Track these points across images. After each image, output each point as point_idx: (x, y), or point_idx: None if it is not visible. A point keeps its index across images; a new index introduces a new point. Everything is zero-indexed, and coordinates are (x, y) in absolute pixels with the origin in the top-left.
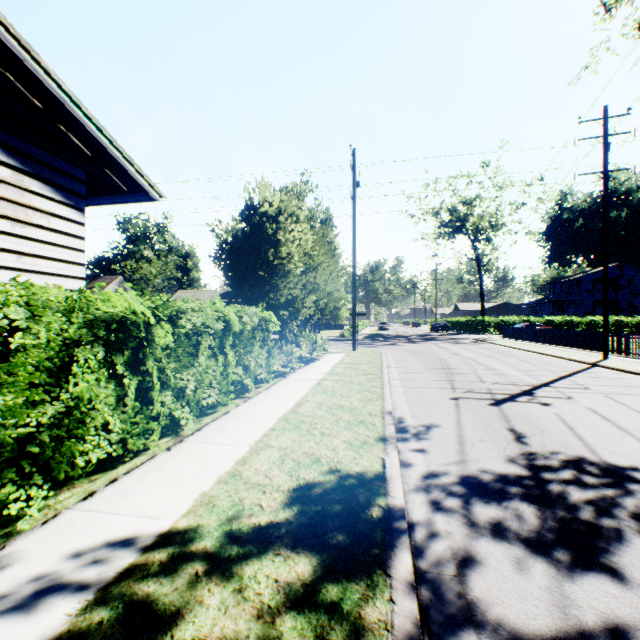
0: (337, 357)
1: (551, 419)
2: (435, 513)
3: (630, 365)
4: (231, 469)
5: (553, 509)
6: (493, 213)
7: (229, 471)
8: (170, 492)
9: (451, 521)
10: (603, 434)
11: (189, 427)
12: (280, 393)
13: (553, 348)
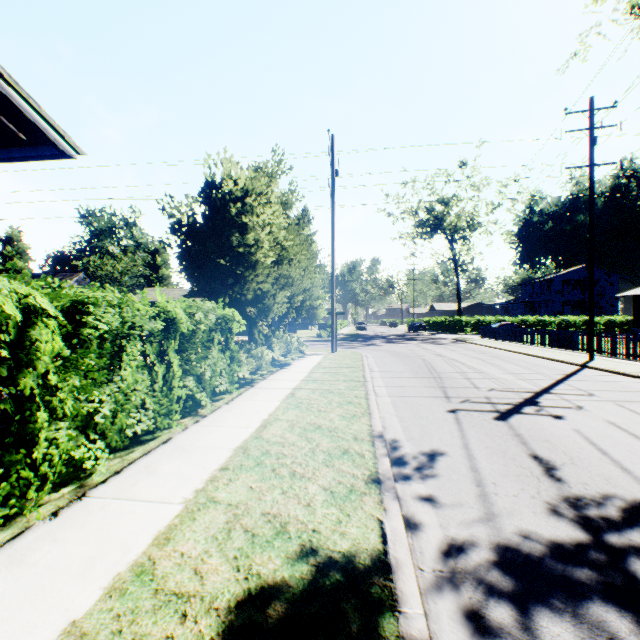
0: (314, 360)
1: (574, 439)
2: None
3: (620, 366)
4: (140, 557)
5: None
6: (470, 213)
7: (136, 563)
8: (8, 628)
9: None
10: None
11: (98, 472)
12: (244, 408)
13: (535, 348)
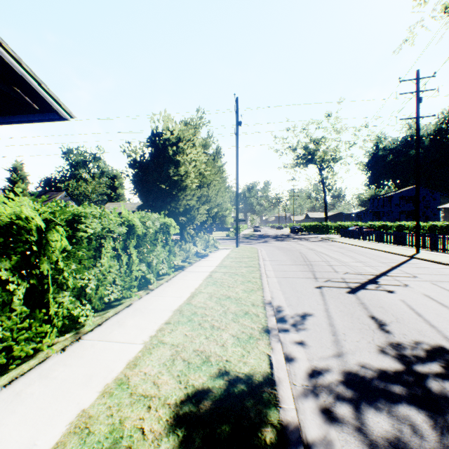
0: (225, 252)
1: (400, 306)
2: (329, 427)
3: (438, 257)
4: (120, 375)
5: (444, 416)
6: (333, 149)
7: (117, 378)
8: (45, 412)
9: (348, 439)
10: (448, 320)
11: (88, 324)
12: (178, 285)
13: (378, 244)
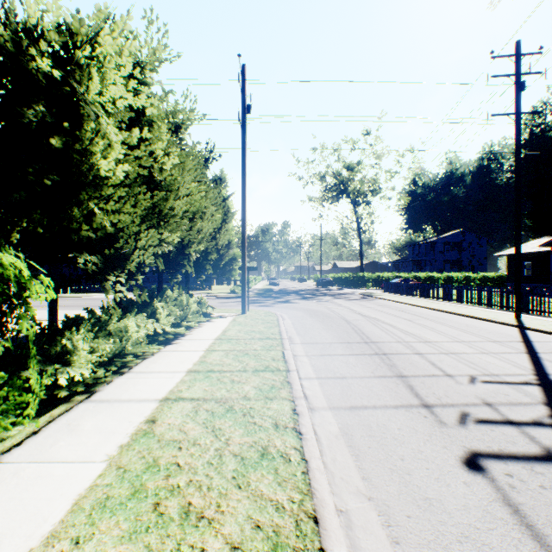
0: (220, 326)
1: None
2: None
3: None
4: None
5: None
6: (371, 180)
7: None
8: None
9: None
10: None
11: None
12: None
13: (445, 304)
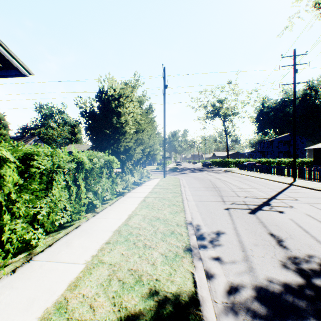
0: (155, 181)
1: (290, 224)
2: None
3: (309, 184)
4: (60, 298)
5: None
6: (233, 107)
7: (57, 301)
8: None
9: None
10: None
11: (39, 246)
12: (119, 208)
13: (266, 175)
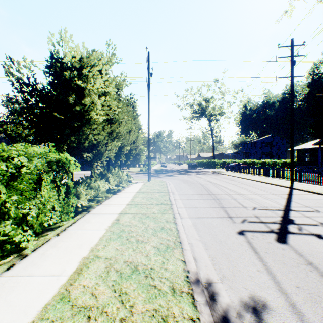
0: (137, 187)
1: None
2: None
3: (312, 188)
4: None
5: None
6: (219, 107)
7: None
8: None
9: None
10: None
11: None
12: (70, 241)
13: (257, 177)
